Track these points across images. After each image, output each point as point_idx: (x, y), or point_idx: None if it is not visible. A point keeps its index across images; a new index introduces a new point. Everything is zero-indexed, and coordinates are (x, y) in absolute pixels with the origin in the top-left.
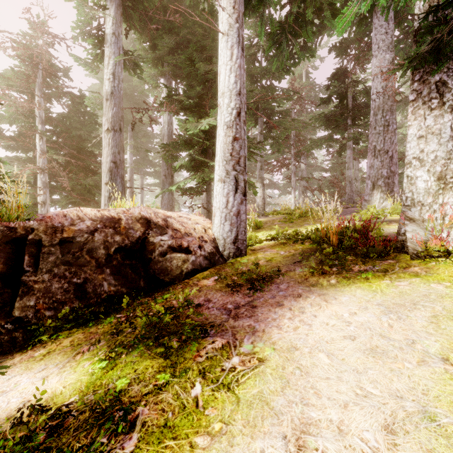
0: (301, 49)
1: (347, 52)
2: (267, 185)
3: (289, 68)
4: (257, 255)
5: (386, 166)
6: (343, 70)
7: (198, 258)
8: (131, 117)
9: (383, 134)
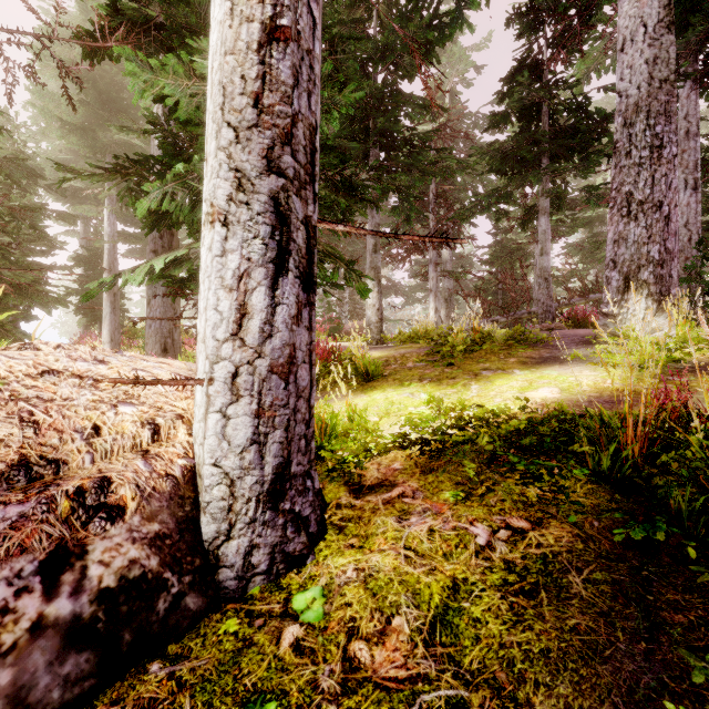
0: (456, 4)
1: (539, 28)
2: (383, 287)
3: (432, 48)
4: (372, 542)
5: (658, 238)
6: (532, 64)
7: (6, 665)
8: (108, 138)
9: (649, 166)
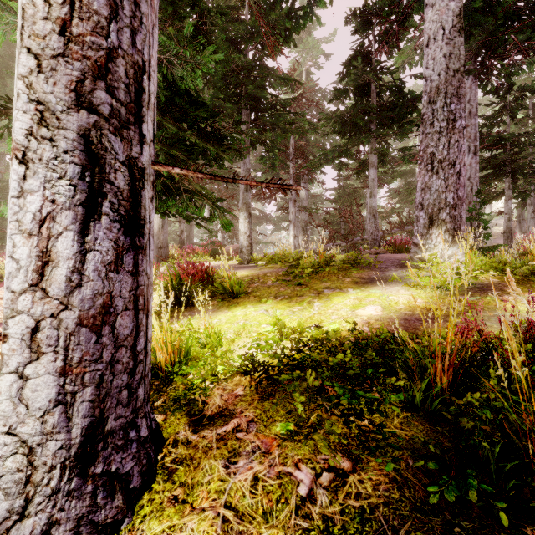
0: (308, 1)
1: (369, 27)
2: (257, 217)
3: (290, 34)
4: (195, 495)
5: (453, 188)
6: (364, 53)
7: None
8: None
9: (446, 134)
